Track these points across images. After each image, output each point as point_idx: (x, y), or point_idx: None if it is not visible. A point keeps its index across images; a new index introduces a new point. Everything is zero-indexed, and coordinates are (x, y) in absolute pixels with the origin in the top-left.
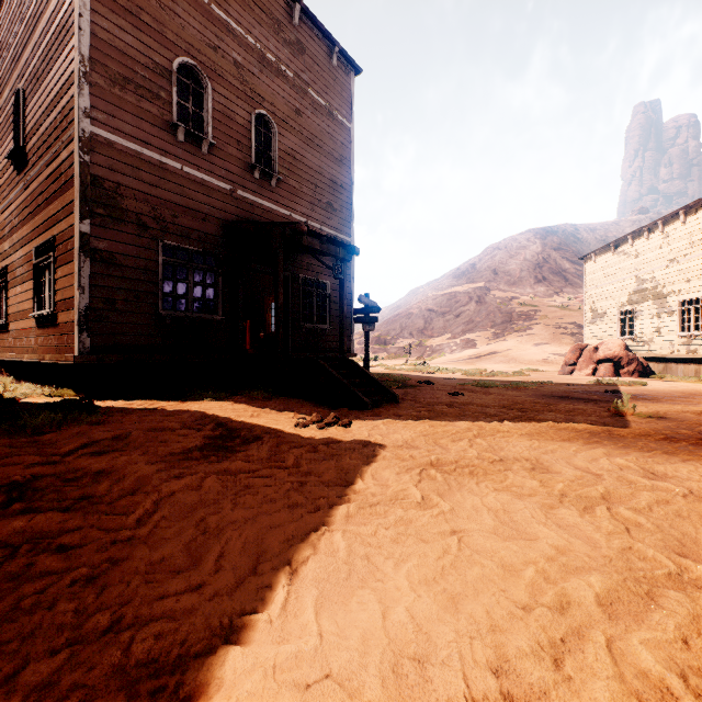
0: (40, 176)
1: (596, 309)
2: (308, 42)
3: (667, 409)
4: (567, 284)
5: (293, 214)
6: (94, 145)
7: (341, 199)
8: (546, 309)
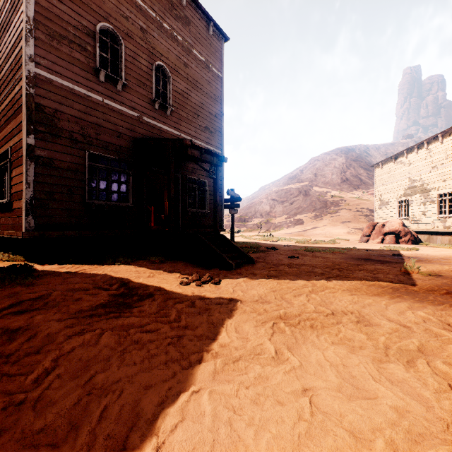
0: (2, 105)
1: (382, 199)
2: (193, 17)
3: (439, 269)
4: (362, 183)
5: (182, 134)
6: (38, 82)
7: (215, 124)
8: (349, 199)
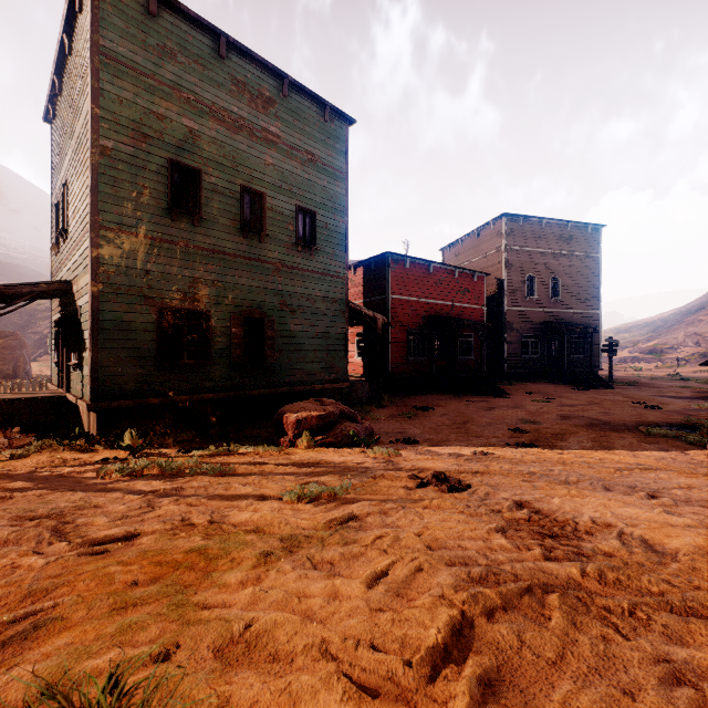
0: None
1: None
2: (574, 232)
3: None
4: None
5: (567, 310)
6: (507, 312)
7: (593, 294)
8: None
